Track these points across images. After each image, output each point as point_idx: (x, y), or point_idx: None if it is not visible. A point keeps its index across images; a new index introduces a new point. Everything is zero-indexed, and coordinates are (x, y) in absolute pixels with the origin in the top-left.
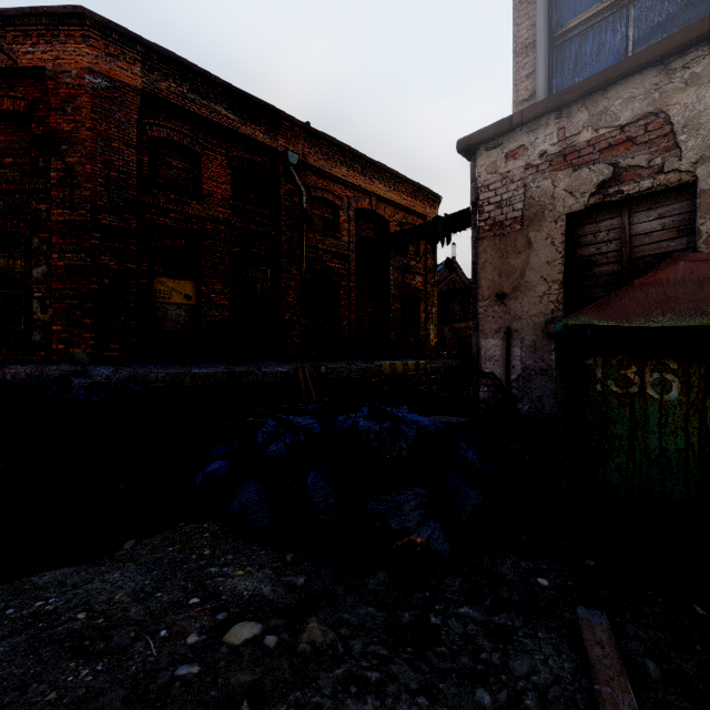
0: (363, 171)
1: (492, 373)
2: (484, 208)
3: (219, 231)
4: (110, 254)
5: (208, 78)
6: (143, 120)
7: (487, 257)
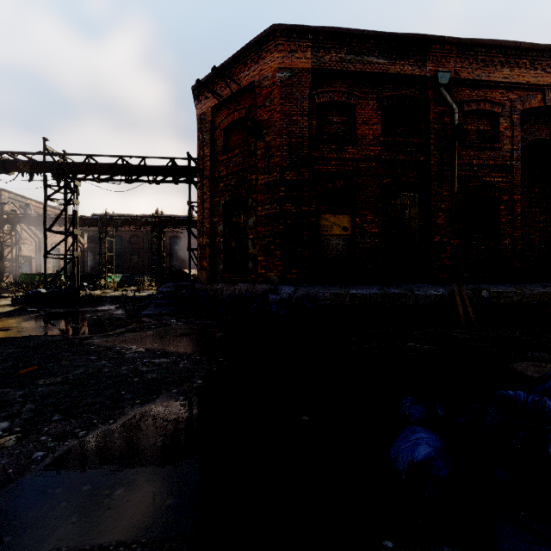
0: (532, 64)
1: None
2: None
3: (370, 168)
4: (291, 201)
5: (361, 35)
6: (312, 92)
7: None
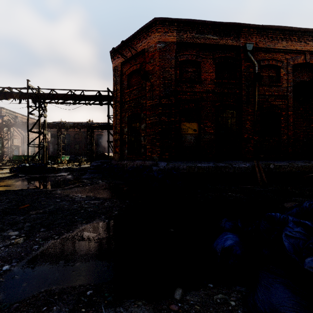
0: (298, 39)
1: None
2: None
3: (209, 96)
4: (165, 115)
5: (204, 23)
6: (177, 55)
7: None
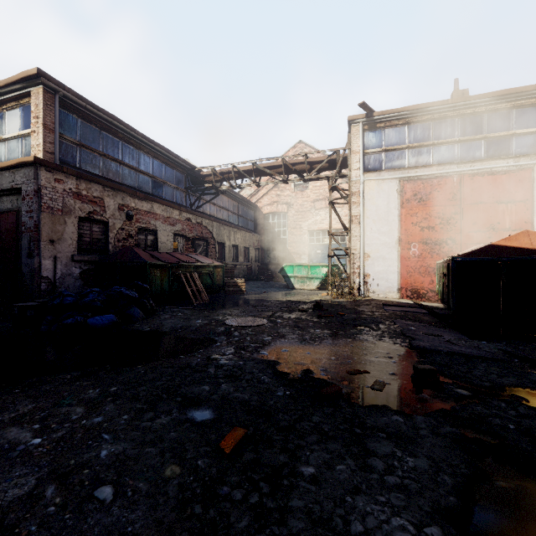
0: None
1: (48, 276)
2: (44, 197)
3: None
4: None
5: None
6: None
7: (46, 221)
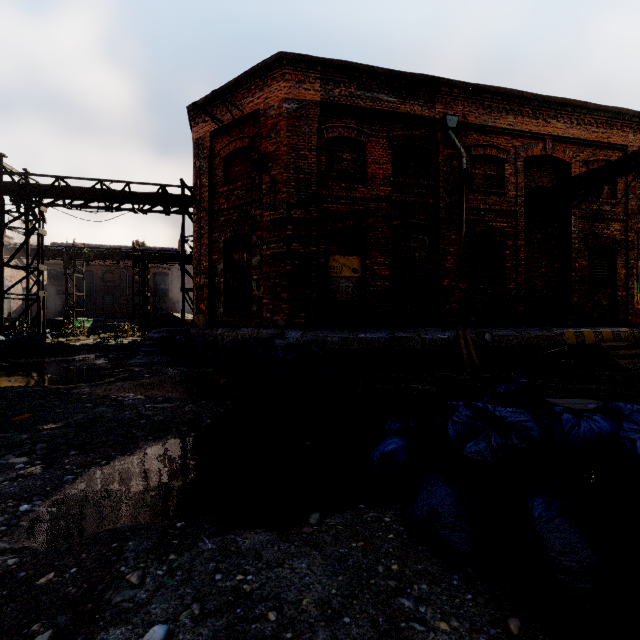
0: (534, 113)
1: None
2: None
3: (380, 208)
4: (298, 241)
5: (371, 72)
6: (321, 126)
7: None
